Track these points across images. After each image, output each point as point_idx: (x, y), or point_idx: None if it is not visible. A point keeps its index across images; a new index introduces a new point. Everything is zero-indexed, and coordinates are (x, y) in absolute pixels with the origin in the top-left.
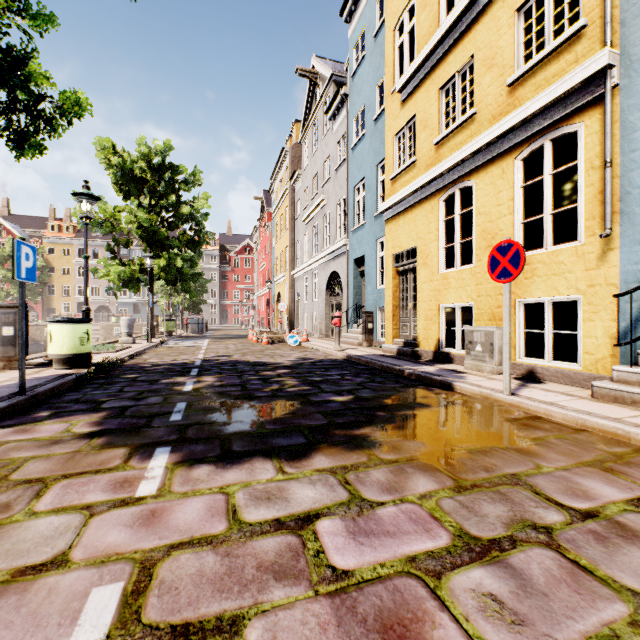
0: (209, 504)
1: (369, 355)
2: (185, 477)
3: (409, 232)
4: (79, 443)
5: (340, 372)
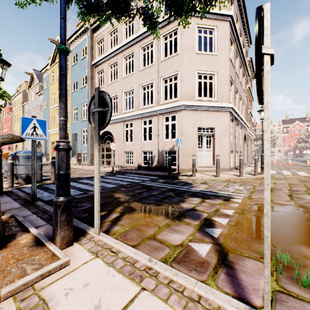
0: None
1: None
2: None
3: (54, 138)
4: None
5: None
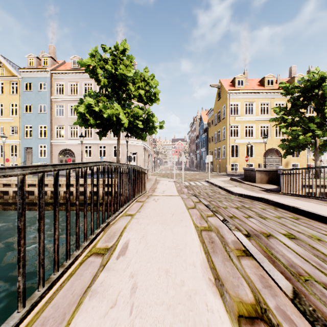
0: None
1: None
2: None
3: None
4: None
5: None
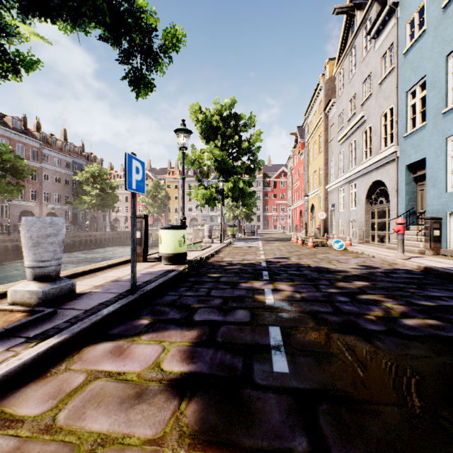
0: None
1: None
2: None
3: None
4: (164, 409)
5: (447, 293)
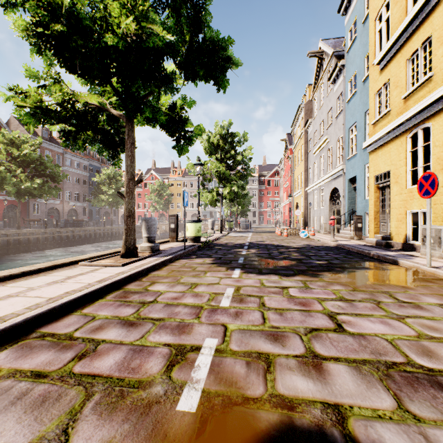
0: (254, 281)
1: (353, 244)
2: (246, 275)
3: (385, 160)
4: (210, 265)
5: (327, 252)
